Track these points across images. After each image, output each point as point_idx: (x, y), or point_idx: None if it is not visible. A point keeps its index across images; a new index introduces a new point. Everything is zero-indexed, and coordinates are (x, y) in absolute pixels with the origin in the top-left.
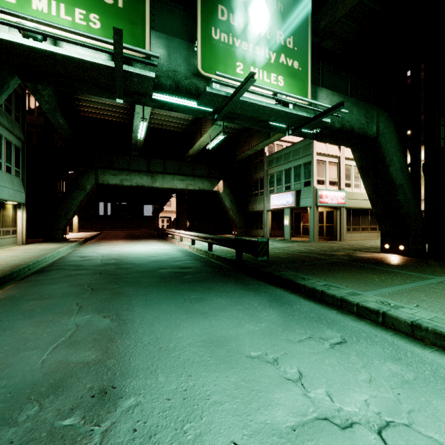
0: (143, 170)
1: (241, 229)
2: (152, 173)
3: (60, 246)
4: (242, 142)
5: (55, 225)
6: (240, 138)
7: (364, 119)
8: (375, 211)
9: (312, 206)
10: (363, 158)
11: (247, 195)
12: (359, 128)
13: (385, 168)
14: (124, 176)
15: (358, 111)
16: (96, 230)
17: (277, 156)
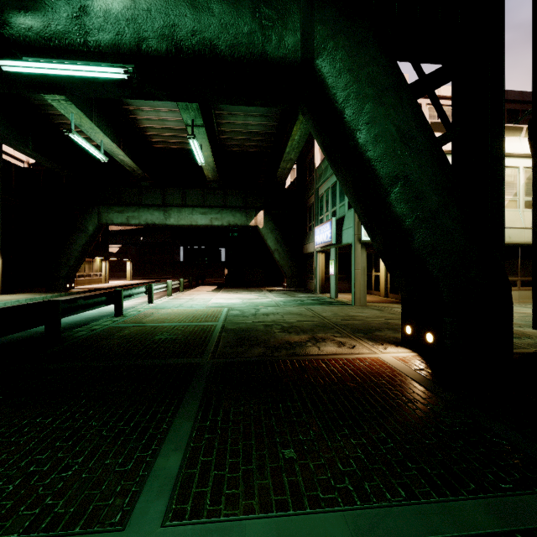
0: (157, 203)
1: (293, 279)
2: (165, 207)
3: (15, 298)
4: (283, 152)
5: (56, 273)
6: (282, 147)
7: (257, 22)
8: (377, 248)
9: (353, 243)
10: (318, 127)
11: (304, 230)
12: (236, 46)
13: (350, 139)
14: (130, 213)
15: (233, 4)
16: (165, 278)
17: (326, 166)
